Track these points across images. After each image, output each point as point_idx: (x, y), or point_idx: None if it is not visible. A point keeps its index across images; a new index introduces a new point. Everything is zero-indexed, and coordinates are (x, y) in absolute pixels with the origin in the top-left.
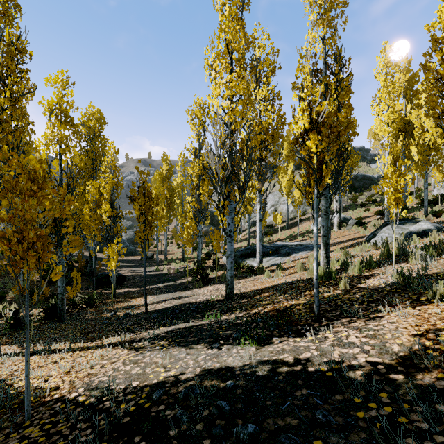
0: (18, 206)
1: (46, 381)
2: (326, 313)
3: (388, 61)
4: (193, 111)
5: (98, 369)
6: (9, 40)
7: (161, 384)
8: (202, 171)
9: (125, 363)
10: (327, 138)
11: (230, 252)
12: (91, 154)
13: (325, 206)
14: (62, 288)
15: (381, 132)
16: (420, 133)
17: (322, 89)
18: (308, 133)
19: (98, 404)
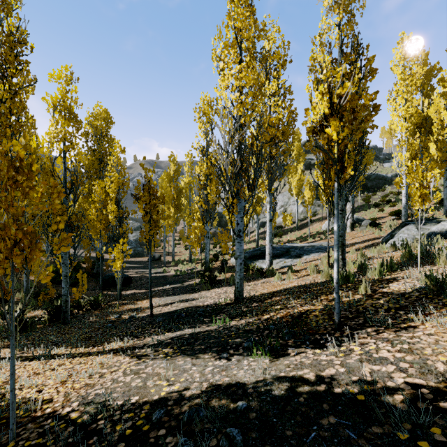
0: (1, 198)
1: (41, 392)
2: (347, 320)
3: (406, 52)
4: (200, 108)
5: (97, 379)
6: (9, 31)
7: (162, 401)
8: (210, 170)
9: (126, 373)
10: (349, 124)
11: (239, 253)
12: (98, 154)
13: (340, 204)
14: (66, 290)
15: (398, 128)
16: (439, 129)
17: (343, 70)
18: (328, 119)
19: (91, 423)
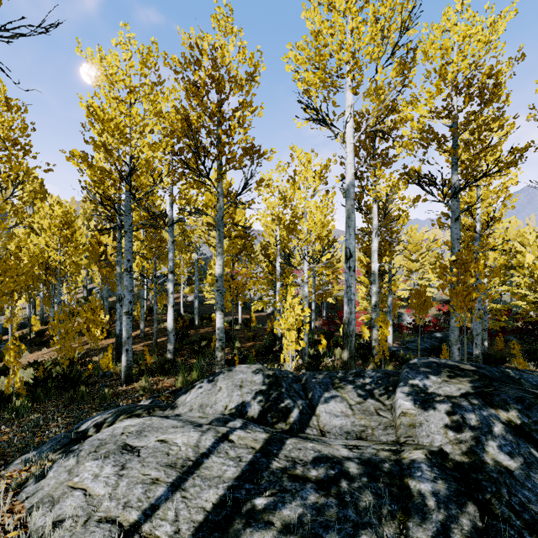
0: None
1: None
2: None
3: None
4: None
5: None
6: None
7: None
8: None
9: None
10: None
11: None
12: None
13: None
14: None
15: None
16: None
17: None
18: None
19: None
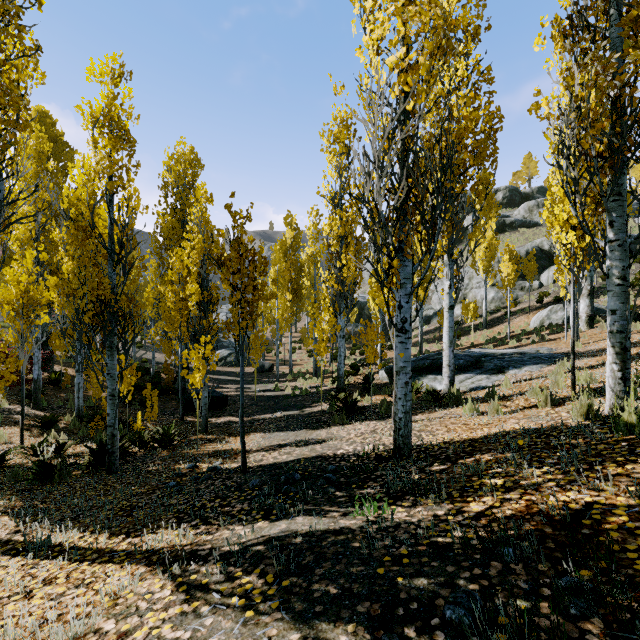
0: None
1: None
2: None
3: None
4: (330, 131)
5: None
6: None
7: None
8: (346, 229)
9: None
10: None
11: (403, 364)
12: (180, 213)
13: (618, 265)
14: (113, 418)
15: None
16: None
17: None
18: None
19: None
